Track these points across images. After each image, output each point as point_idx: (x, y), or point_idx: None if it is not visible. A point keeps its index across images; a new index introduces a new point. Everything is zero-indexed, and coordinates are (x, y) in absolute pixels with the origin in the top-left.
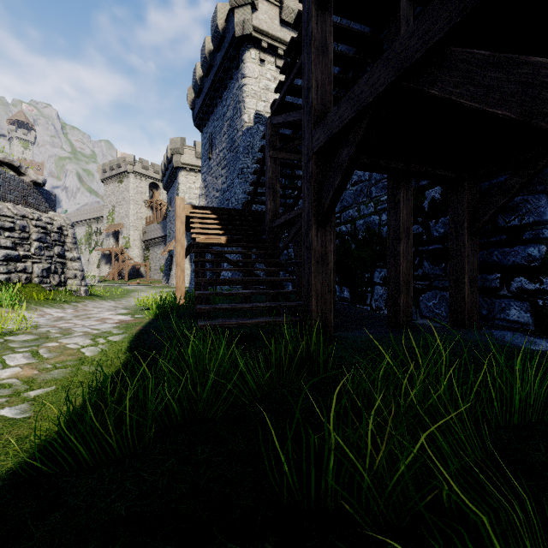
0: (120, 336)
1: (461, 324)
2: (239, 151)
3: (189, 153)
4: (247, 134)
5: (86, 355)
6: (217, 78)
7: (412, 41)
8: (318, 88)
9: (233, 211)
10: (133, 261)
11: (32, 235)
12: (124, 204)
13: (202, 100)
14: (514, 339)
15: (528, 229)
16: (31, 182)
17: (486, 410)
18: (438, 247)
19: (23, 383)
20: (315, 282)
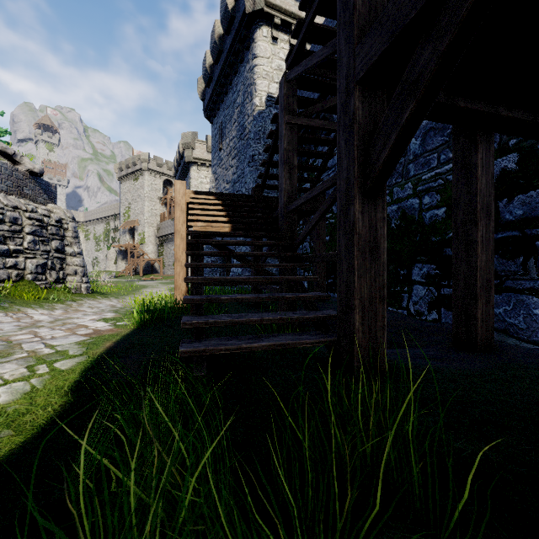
0: (74, 361)
1: None
2: (249, 137)
3: (201, 148)
4: (259, 118)
5: None
6: (226, 63)
7: None
8: None
9: (241, 196)
10: (147, 257)
11: (25, 227)
12: (139, 201)
13: (212, 89)
14: None
15: None
16: (27, 172)
17: None
18: (513, 234)
19: None
20: (360, 286)
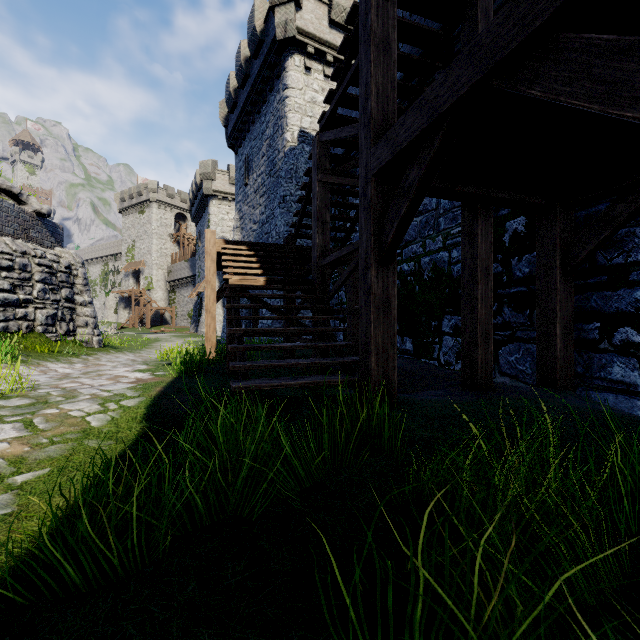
0: (135, 400)
1: (551, 385)
2: (280, 175)
3: (222, 179)
4: (290, 155)
5: (92, 426)
6: (254, 89)
7: (505, 28)
8: (379, 95)
9: (273, 246)
10: (156, 305)
11: (34, 275)
12: (146, 238)
13: (237, 116)
14: (617, 403)
15: (636, 268)
16: (33, 213)
17: (614, 513)
18: (522, 289)
19: (9, 464)
20: (375, 335)
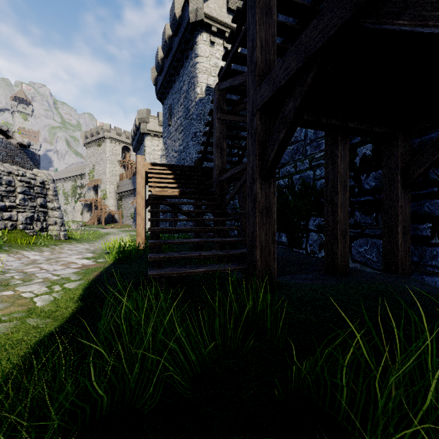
0: (76, 283)
1: (394, 271)
2: (193, 118)
3: (153, 122)
4: (200, 103)
5: (37, 305)
6: (175, 58)
7: None
8: (263, 47)
9: (186, 167)
10: (109, 209)
11: (17, 188)
12: (102, 163)
13: (163, 77)
14: None
15: None
16: (17, 144)
17: None
18: (369, 198)
19: None
20: (259, 233)
